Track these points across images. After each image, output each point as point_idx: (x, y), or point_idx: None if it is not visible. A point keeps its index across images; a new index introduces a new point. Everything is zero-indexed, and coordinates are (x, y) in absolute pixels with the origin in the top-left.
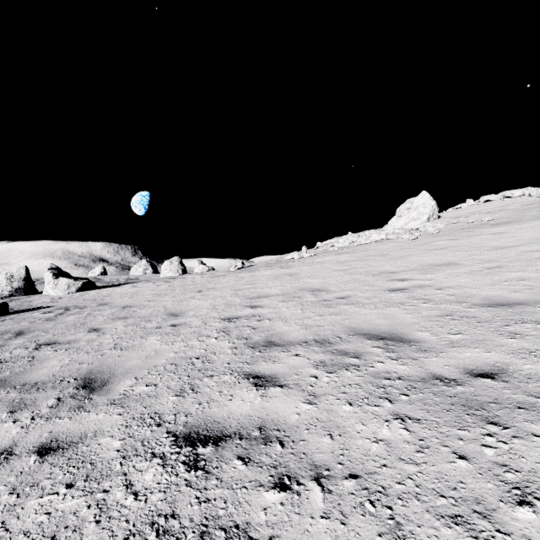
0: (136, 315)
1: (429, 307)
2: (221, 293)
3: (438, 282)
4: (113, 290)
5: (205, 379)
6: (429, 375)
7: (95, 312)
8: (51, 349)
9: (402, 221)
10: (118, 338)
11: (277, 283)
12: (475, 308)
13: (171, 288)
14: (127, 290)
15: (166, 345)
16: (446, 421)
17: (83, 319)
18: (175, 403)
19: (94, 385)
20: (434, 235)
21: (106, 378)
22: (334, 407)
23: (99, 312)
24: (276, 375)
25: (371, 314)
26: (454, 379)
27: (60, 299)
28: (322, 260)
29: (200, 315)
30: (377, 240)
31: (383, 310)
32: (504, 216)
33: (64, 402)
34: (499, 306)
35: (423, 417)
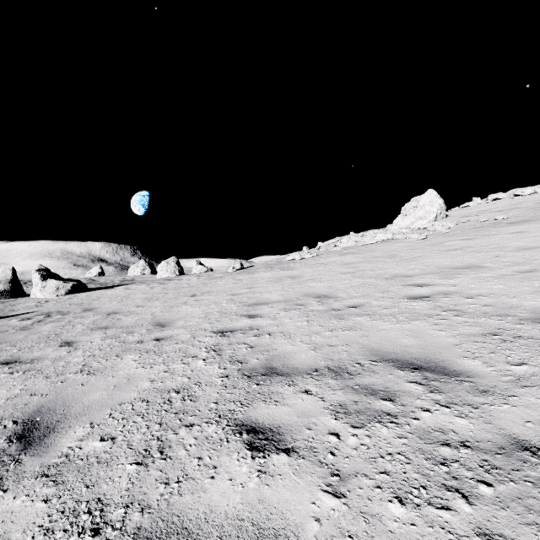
0: (119, 325)
1: (465, 322)
2: (216, 298)
3: (465, 288)
4: (104, 293)
5: (181, 430)
6: (509, 439)
7: (76, 320)
8: (7, 371)
9: (407, 220)
10: (90, 356)
11: (277, 287)
12: (526, 324)
13: (164, 291)
14: (119, 293)
15: (143, 368)
16: None
17: (60, 328)
18: (131, 480)
19: (33, 434)
20: (444, 235)
21: (54, 422)
22: (375, 506)
23: (80, 320)
24: (279, 429)
25: (394, 329)
26: None
27: (46, 302)
28: (326, 261)
29: (189, 327)
30: (383, 239)
31: (407, 324)
32: (520, 214)
33: None
34: None
35: None
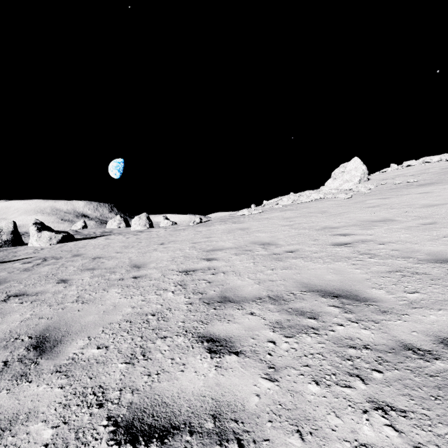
0: (103, 267)
1: (376, 262)
2: (181, 245)
3: (379, 237)
4: (88, 242)
5: (158, 341)
6: (398, 343)
7: (68, 263)
8: (18, 301)
9: (336, 183)
10: (82, 290)
11: (230, 236)
12: (423, 264)
13: (138, 240)
14: (100, 242)
15: (125, 299)
16: (440, 415)
17: (56, 270)
18: (122, 373)
19: (45, 345)
20: (366, 195)
21: (60, 337)
22: (298, 386)
23: (71, 263)
24: (231, 339)
25: (321, 268)
26: (428, 350)
27: (41, 250)
28: (269, 216)
29: (160, 268)
30: (316, 198)
31: (332, 264)
32: (427, 178)
33: (9, 368)
34: (447, 262)
35: (408, 407)
